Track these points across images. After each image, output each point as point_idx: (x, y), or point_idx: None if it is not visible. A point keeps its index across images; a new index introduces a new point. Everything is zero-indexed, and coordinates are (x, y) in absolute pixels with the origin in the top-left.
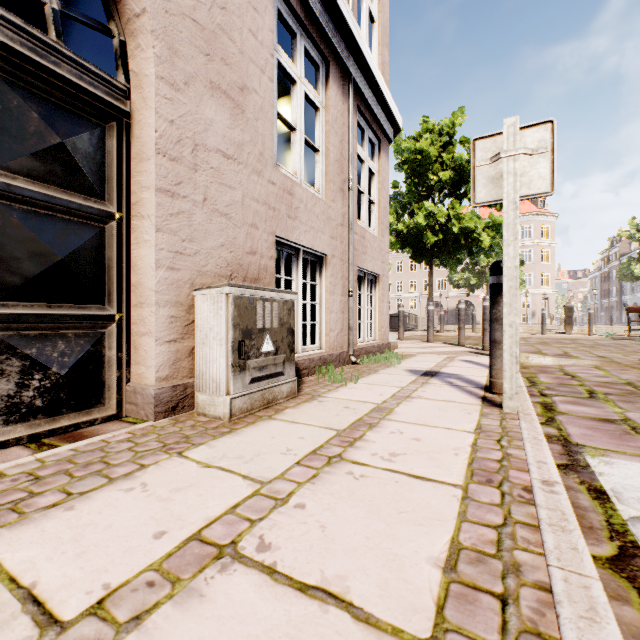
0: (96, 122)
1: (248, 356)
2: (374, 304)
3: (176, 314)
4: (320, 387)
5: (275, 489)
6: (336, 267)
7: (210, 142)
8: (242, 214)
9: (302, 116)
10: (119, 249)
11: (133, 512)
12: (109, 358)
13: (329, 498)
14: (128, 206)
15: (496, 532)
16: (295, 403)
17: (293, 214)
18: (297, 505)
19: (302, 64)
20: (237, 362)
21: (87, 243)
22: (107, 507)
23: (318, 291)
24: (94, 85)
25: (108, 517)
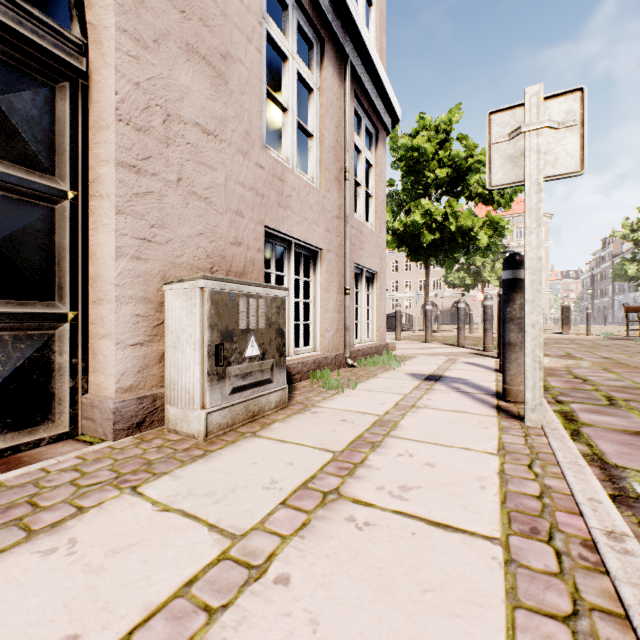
0: (42, 80)
1: (228, 362)
2: (371, 303)
3: (143, 312)
4: (314, 394)
5: (250, 548)
6: (331, 263)
7: (186, 113)
8: (225, 199)
9: (294, 96)
10: (73, 235)
11: (41, 595)
12: (60, 365)
13: (323, 564)
14: (85, 184)
15: (568, 630)
16: (285, 415)
17: (284, 202)
18: (278, 578)
19: (294, 39)
20: (215, 369)
21: (29, 226)
22: (7, 586)
23: (312, 288)
24: (38, 34)
25: (1, 606)
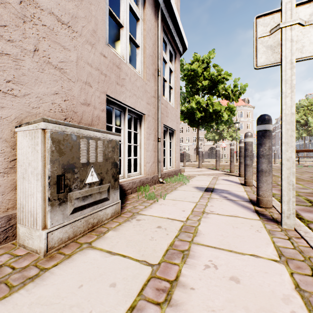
0: None
1: (70, 188)
2: (172, 147)
3: None
4: (139, 204)
5: None
6: (150, 123)
7: (42, 2)
8: (76, 72)
9: (127, 19)
10: None
11: None
12: None
13: None
14: None
15: None
16: (117, 223)
17: (120, 82)
18: None
19: None
20: (56, 195)
21: None
22: None
23: (139, 137)
24: None
25: None
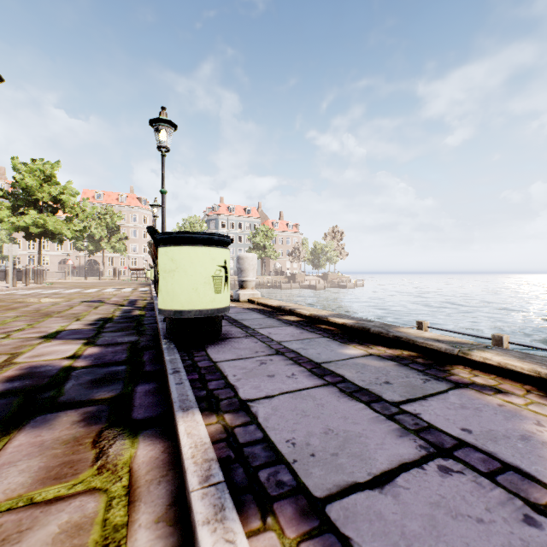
0: None
1: None
2: None
3: None
4: None
5: None
6: None
7: None
8: None
9: None
10: None
11: None
12: None
13: None
14: None
15: None
16: None
17: None
18: None
19: None
20: None
21: None
22: None
23: None
24: None
25: None
